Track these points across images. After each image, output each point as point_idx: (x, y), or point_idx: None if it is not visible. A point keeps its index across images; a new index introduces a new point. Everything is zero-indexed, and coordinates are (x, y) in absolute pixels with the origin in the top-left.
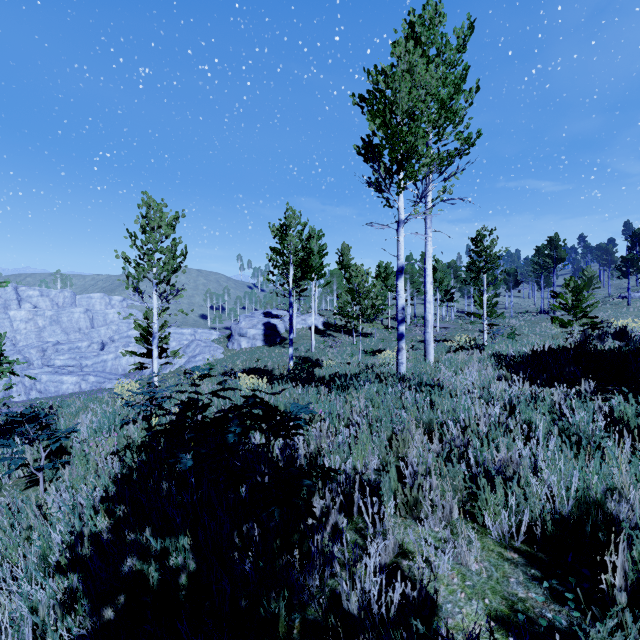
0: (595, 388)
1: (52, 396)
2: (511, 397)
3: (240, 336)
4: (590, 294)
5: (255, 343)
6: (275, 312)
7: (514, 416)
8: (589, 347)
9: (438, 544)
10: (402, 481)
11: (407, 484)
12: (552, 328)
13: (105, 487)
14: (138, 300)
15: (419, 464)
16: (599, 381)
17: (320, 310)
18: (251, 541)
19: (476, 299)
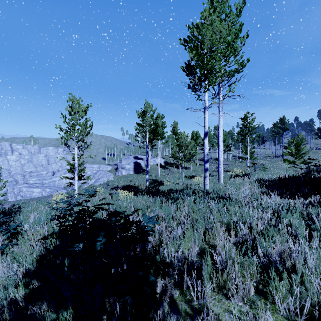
0: (319, 200)
1: (28, 198)
2: (276, 207)
3: (122, 168)
4: (304, 147)
5: (129, 172)
6: (140, 156)
7: (280, 220)
8: (311, 176)
9: (243, 317)
10: (213, 263)
11: (219, 271)
12: (282, 164)
13: (32, 262)
14: (67, 150)
15: (227, 258)
16: (320, 195)
17: (162, 155)
18: (116, 308)
19: (243, 150)
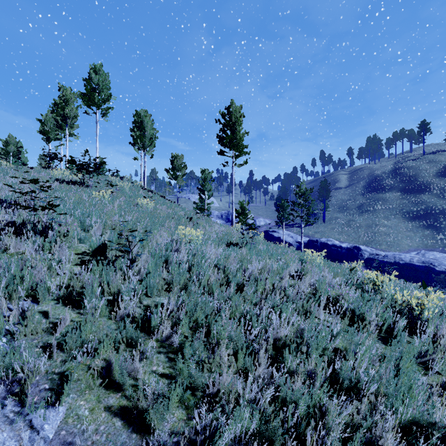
0: None
1: None
2: None
3: None
4: None
5: None
6: None
7: None
8: None
9: None
10: None
11: None
12: None
13: None
14: None
15: None
16: None
17: None
18: None
19: None
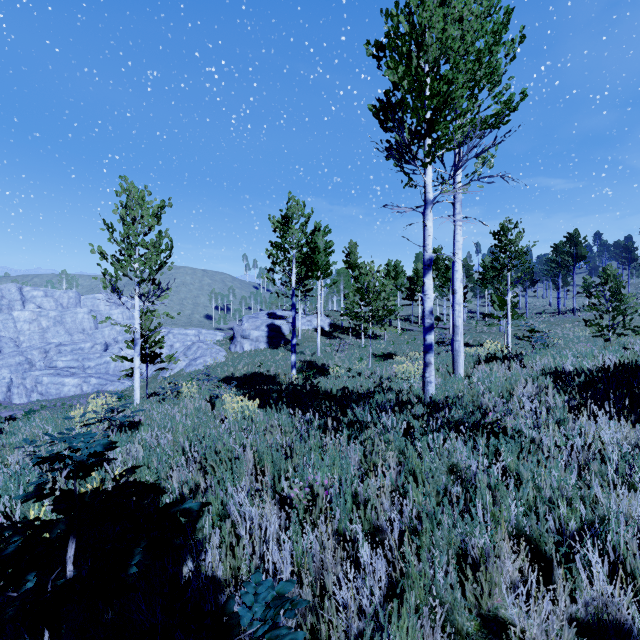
0: None
1: (53, 398)
2: None
3: (243, 338)
4: (631, 294)
5: (258, 345)
6: (280, 313)
7: None
8: None
9: None
10: None
11: None
12: (575, 330)
13: None
14: (116, 301)
15: None
16: None
17: (326, 311)
18: None
19: (494, 299)
